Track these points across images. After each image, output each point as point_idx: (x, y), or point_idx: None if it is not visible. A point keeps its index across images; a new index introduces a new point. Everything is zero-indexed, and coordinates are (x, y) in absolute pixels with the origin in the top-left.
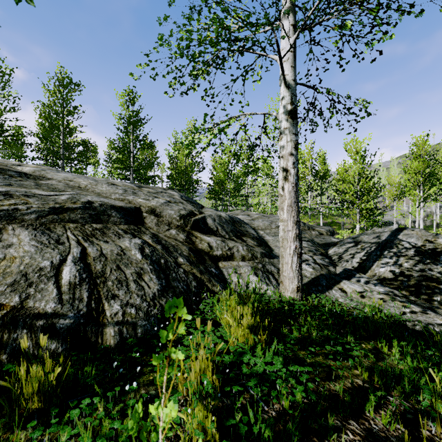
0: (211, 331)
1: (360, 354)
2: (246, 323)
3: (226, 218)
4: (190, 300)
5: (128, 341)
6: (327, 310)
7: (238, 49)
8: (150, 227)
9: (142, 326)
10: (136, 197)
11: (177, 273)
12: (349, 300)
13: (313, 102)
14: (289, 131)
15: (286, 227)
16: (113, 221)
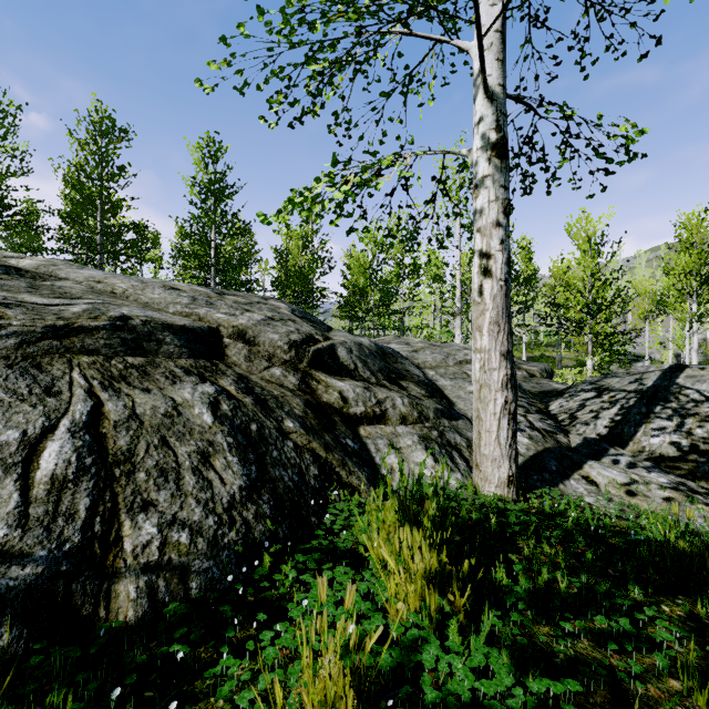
0: (348, 580)
1: (674, 639)
2: (422, 566)
3: (371, 348)
4: (305, 505)
5: (167, 610)
6: (570, 523)
7: (399, 16)
8: (235, 363)
9: (202, 572)
10: (212, 310)
11: (282, 451)
12: (605, 499)
13: (531, 137)
14: (492, 182)
15: (488, 363)
16: (167, 352)
